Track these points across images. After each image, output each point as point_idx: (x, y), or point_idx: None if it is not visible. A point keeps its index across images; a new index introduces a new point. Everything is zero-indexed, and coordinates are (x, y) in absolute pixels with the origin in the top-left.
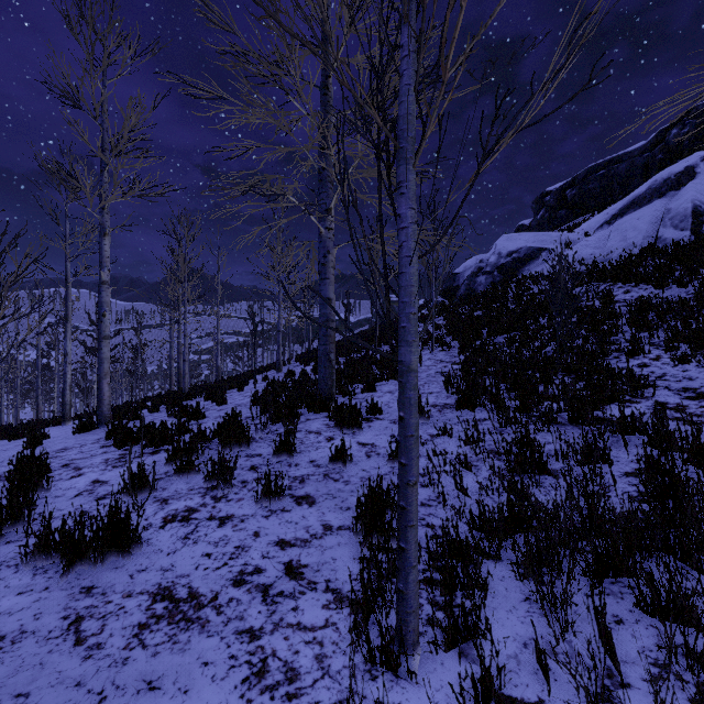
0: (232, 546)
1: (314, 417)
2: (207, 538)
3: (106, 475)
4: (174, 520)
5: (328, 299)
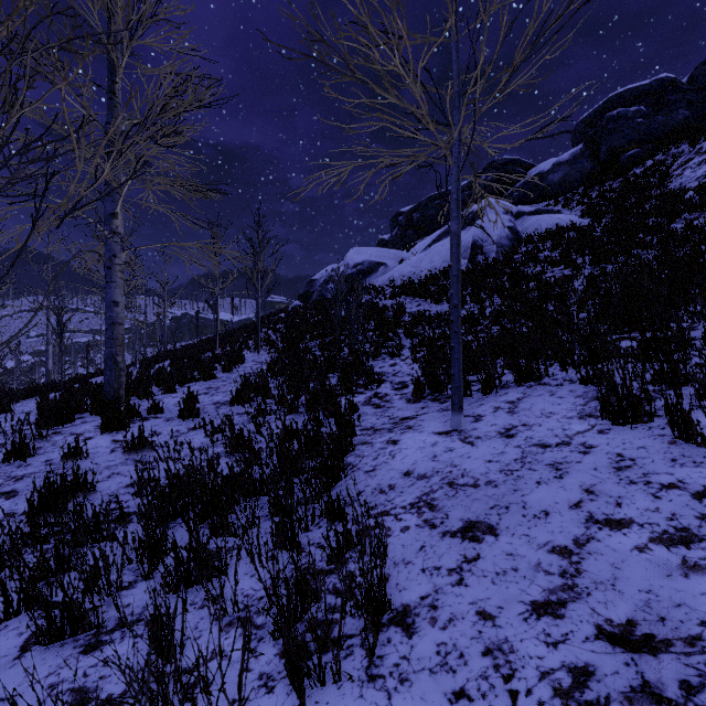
0: None
1: (92, 420)
2: None
3: None
4: None
5: (114, 302)
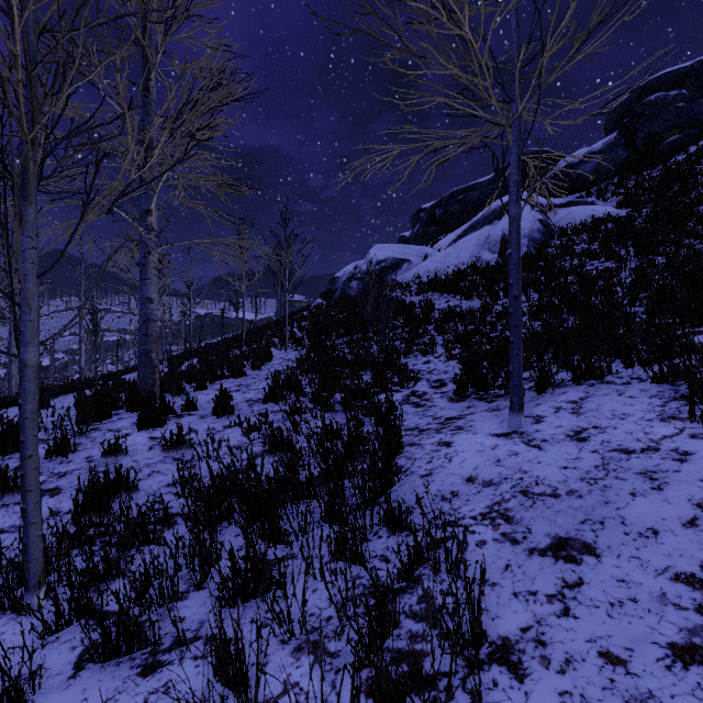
0: None
1: (128, 416)
2: None
3: None
4: None
5: (149, 299)
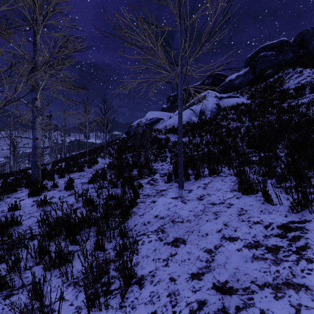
0: None
1: (25, 191)
2: None
3: None
4: None
5: (36, 138)
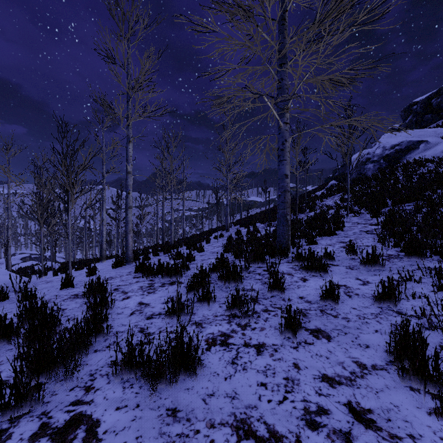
0: (280, 377)
1: (277, 262)
2: (253, 365)
3: (146, 299)
4: (215, 344)
5: (285, 175)
